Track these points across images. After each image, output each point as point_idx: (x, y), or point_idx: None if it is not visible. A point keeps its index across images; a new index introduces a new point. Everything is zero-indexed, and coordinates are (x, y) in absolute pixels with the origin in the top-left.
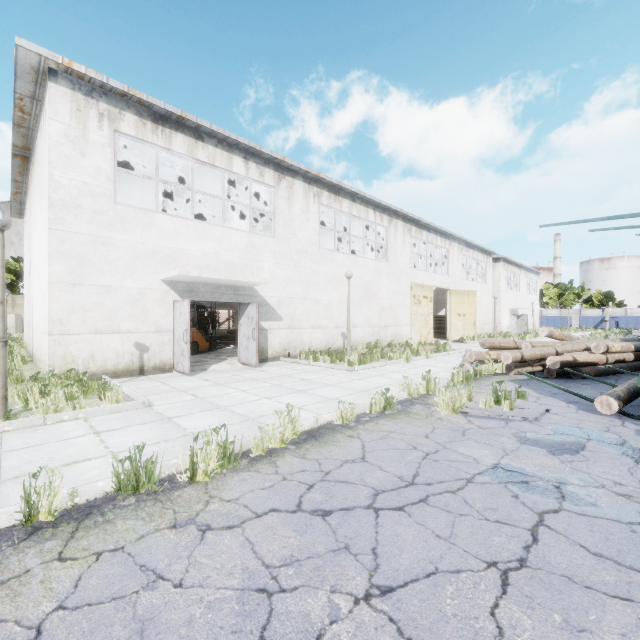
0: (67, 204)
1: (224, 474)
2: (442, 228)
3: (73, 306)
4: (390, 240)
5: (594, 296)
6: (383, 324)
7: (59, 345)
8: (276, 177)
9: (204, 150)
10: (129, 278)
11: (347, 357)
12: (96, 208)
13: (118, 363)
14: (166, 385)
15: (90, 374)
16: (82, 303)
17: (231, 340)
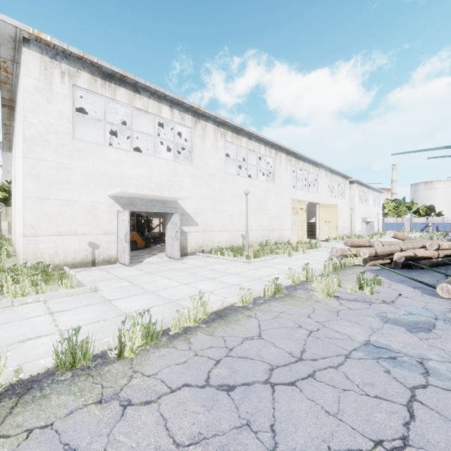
0: (37, 139)
1: (147, 350)
2: (313, 159)
3: (41, 215)
4: (276, 167)
5: (420, 208)
6: (271, 228)
7: (31, 244)
8: (193, 121)
9: (140, 100)
10: (84, 194)
11: (245, 252)
12: (59, 142)
13: (76, 257)
14: (111, 274)
15: (54, 265)
16: (48, 213)
17: (162, 240)
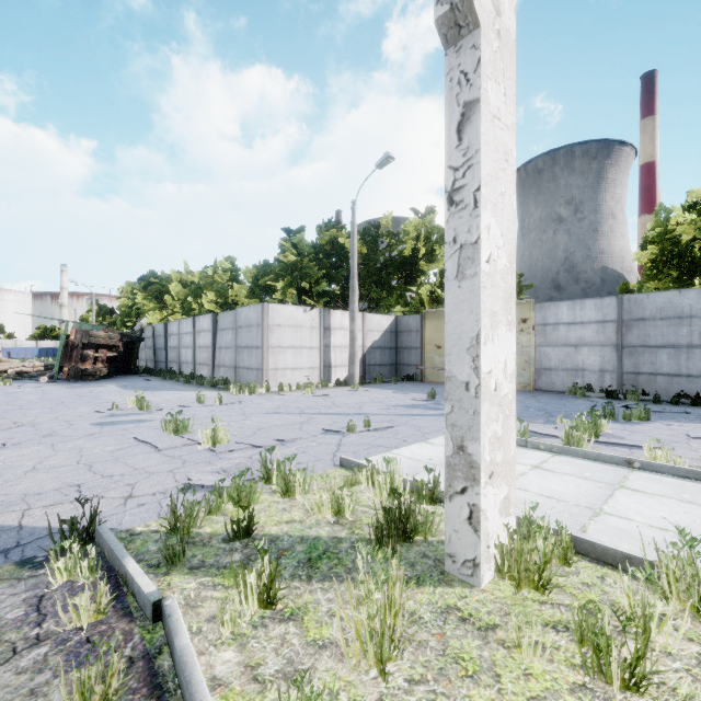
0: None
1: None
2: None
3: None
4: None
5: None
6: None
7: None
8: None
9: None
10: None
11: None
12: None
13: None
14: None
15: None
16: None
17: None
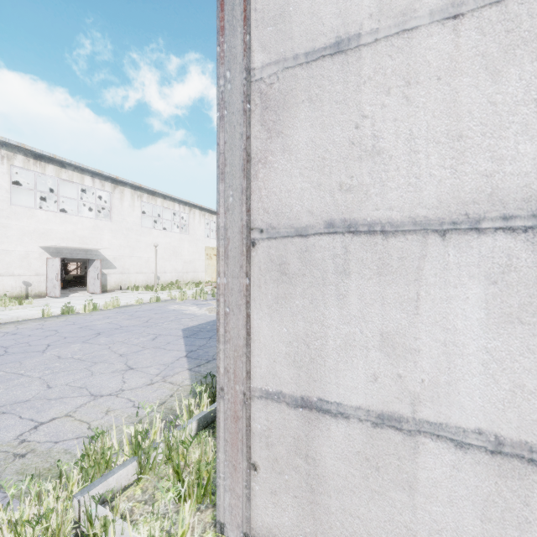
0: None
1: (94, 312)
2: None
3: None
4: (190, 221)
5: None
6: (185, 271)
7: None
8: (113, 187)
9: (66, 173)
10: (19, 246)
11: (155, 288)
12: None
13: (13, 292)
14: (49, 301)
15: None
16: None
17: (77, 283)
